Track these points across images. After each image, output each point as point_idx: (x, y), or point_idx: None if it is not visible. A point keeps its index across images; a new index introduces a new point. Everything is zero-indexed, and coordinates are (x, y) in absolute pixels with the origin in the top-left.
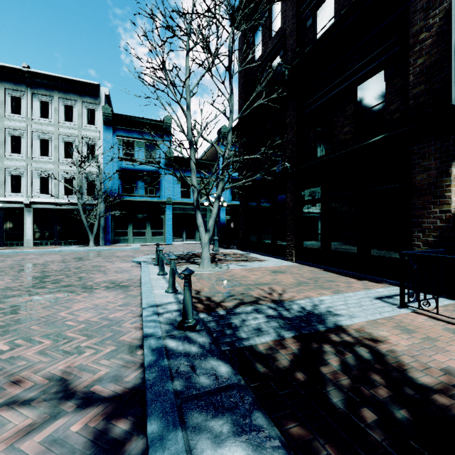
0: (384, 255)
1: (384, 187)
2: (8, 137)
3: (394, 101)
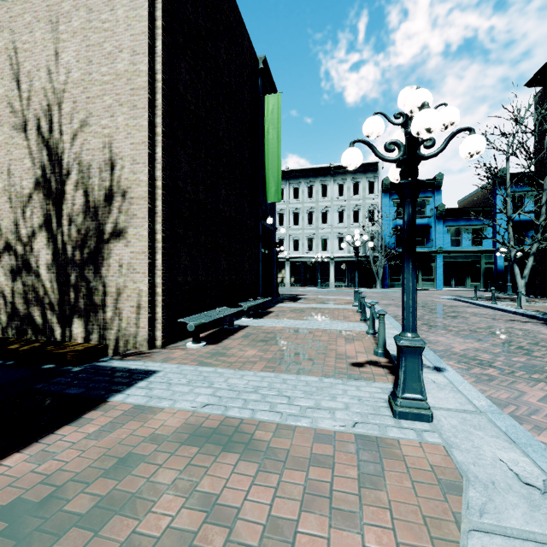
0: None
1: None
2: (320, 214)
3: None
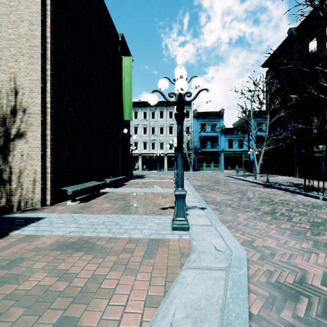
0: None
1: None
2: (159, 128)
3: None
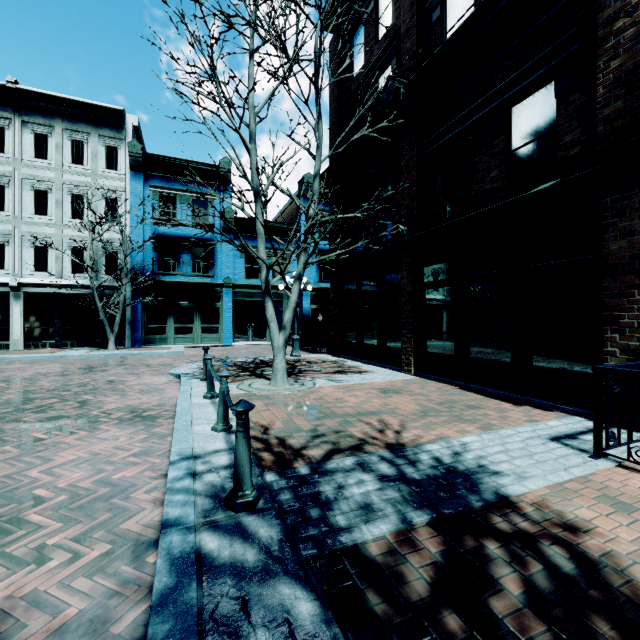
0: (554, 367)
1: (556, 261)
2: None
3: (571, 128)
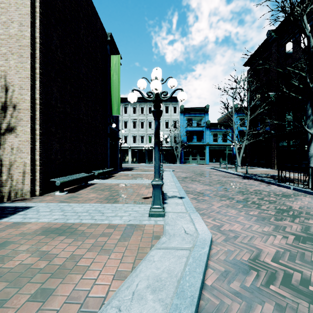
0: None
1: None
2: (148, 122)
3: None
